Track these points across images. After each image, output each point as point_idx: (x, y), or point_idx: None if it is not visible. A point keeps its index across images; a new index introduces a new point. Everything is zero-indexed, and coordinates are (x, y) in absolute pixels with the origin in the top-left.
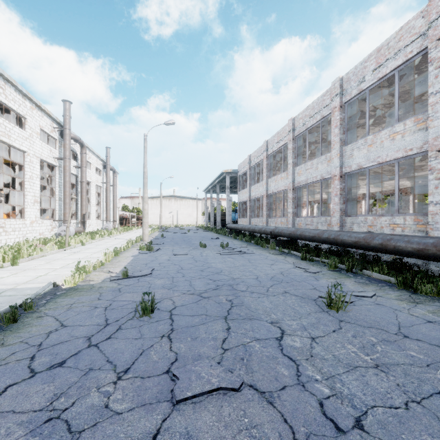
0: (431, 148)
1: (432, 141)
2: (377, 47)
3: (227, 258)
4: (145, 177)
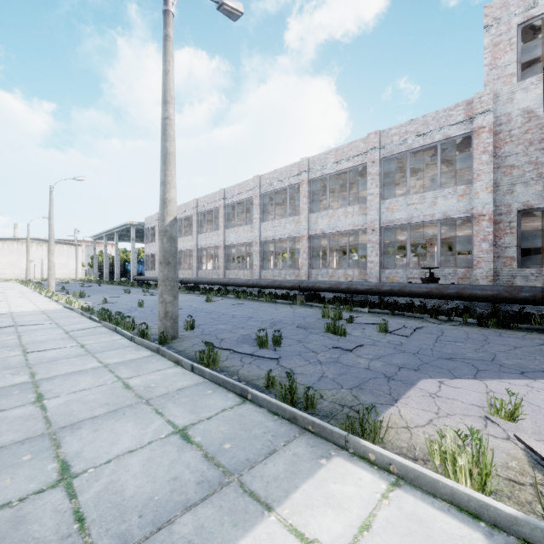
0: (254, 241)
1: (255, 239)
2: (239, 183)
3: (154, 297)
4: (52, 230)
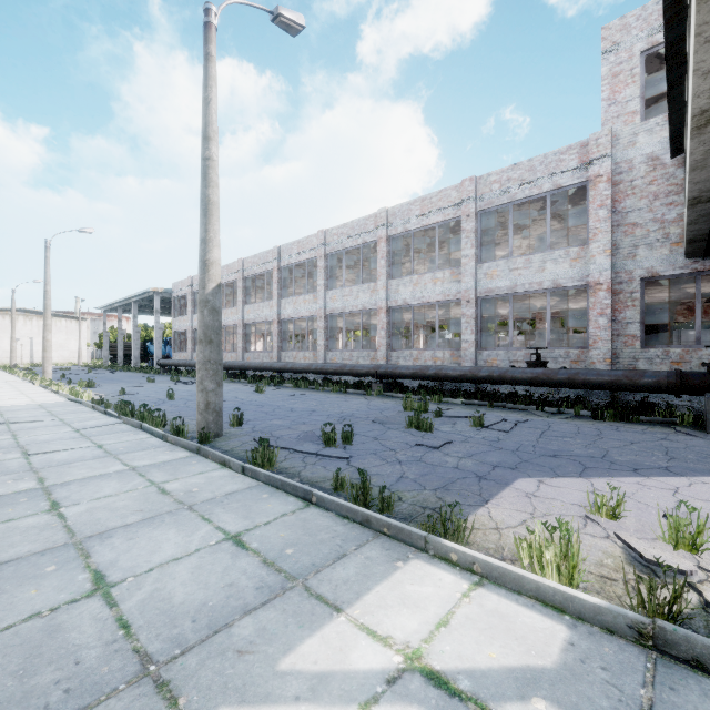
0: (318, 314)
1: (318, 311)
2: (298, 240)
3: (188, 386)
4: (48, 298)
